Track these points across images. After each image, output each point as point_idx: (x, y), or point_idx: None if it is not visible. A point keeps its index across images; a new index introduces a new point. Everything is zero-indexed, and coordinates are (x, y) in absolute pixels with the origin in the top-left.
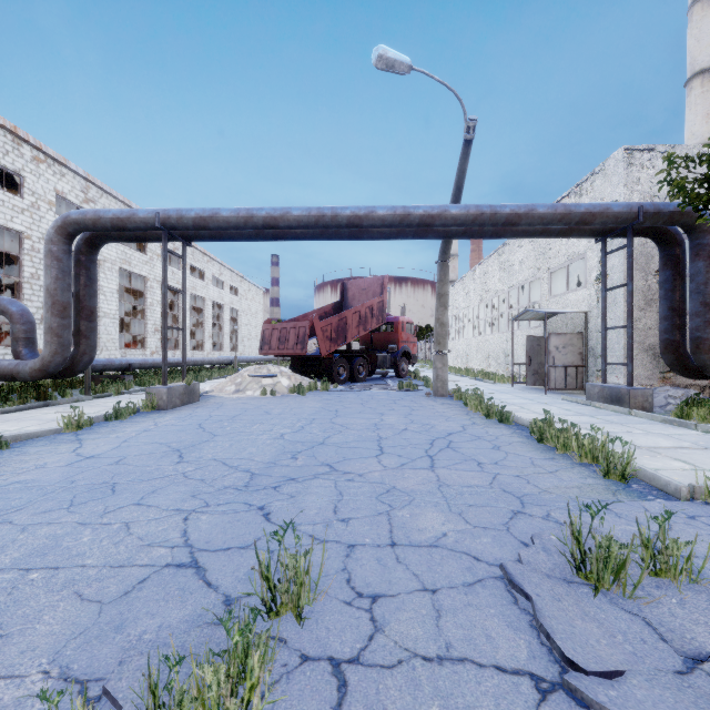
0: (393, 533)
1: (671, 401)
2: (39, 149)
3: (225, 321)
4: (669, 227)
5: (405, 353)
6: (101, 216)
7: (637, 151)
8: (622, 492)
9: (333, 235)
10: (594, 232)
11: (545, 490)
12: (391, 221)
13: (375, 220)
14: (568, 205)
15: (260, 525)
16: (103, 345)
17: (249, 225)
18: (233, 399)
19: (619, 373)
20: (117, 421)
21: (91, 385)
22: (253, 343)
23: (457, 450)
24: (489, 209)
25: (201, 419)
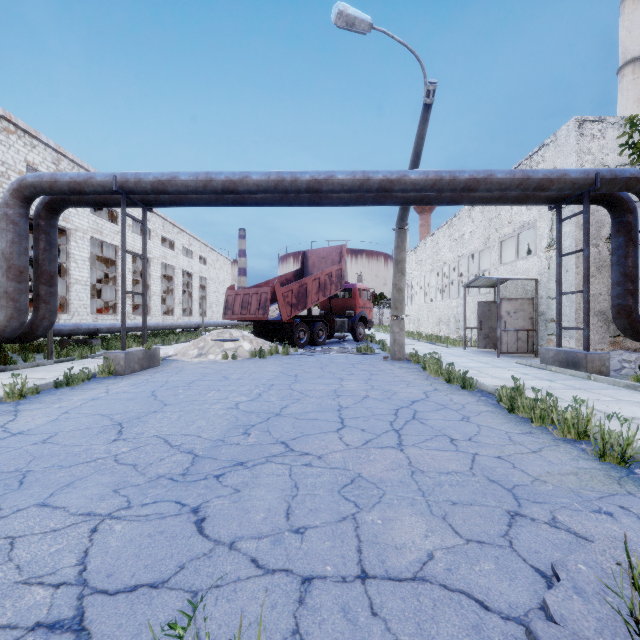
0: (362, 553)
1: (626, 364)
2: (9, 120)
3: (195, 288)
4: (622, 195)
5: (362, 318)
6: (58, 179)
7: (588, 122)
8: (628, 480)
9: (293, 201)
10: (549, 199)
11: (537, 479)
12: (350, 186)
13: (334, 184)
14: (526, 171)
15: (188, 541)
16: (75, 310)
17: (208, 189)
18: (194, 364)
19: (571, 337)
20: (67, 387)
21: (56, 349)
22: (221, 309)
23: (424, 423)
24: (448, 174)
25: (156, 386)
